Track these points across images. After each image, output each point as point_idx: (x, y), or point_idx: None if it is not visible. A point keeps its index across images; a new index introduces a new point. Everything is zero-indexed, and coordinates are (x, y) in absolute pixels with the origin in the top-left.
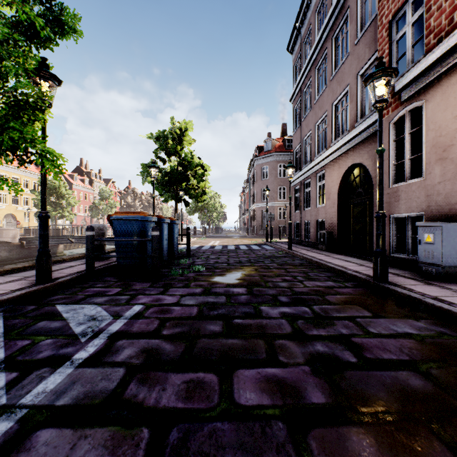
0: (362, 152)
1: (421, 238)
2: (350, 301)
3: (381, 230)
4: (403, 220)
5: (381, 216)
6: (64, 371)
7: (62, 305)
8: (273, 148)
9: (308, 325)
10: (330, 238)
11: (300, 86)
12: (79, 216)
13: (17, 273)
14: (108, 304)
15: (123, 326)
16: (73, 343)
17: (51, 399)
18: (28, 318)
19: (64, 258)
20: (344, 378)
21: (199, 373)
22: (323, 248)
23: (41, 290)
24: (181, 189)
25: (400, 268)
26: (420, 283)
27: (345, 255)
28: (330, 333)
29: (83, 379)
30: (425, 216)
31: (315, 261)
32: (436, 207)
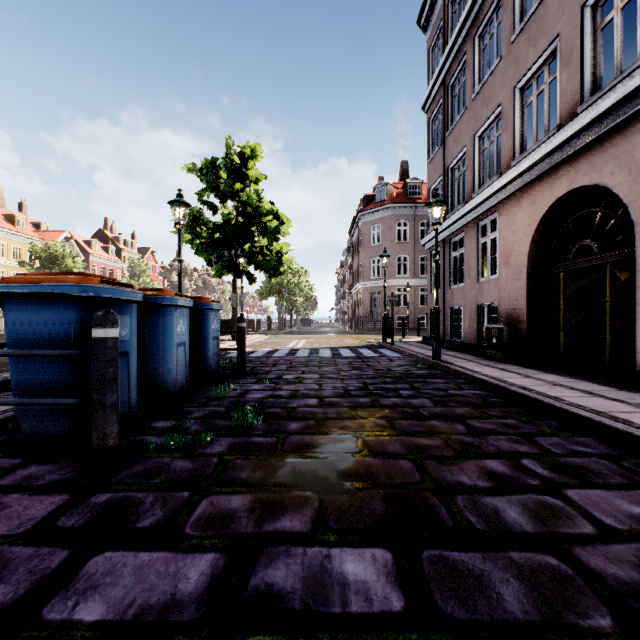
0: (598, 161)
1: None
2: None
3: None
4: None
5: None
6: None
7: None
8: (389, 198)
9: None
10: (513, 337)
11: (443, 77)
12: None
13: None
14: None
15: None
16: None
17: None
18: None
19: None
20: None
21: None
22: (496, 356)
23: None
24: (240, 254)
25: None
26: None
27: (563, 376)
28: None
29: None
30: None
31: (515, 393)
32: None
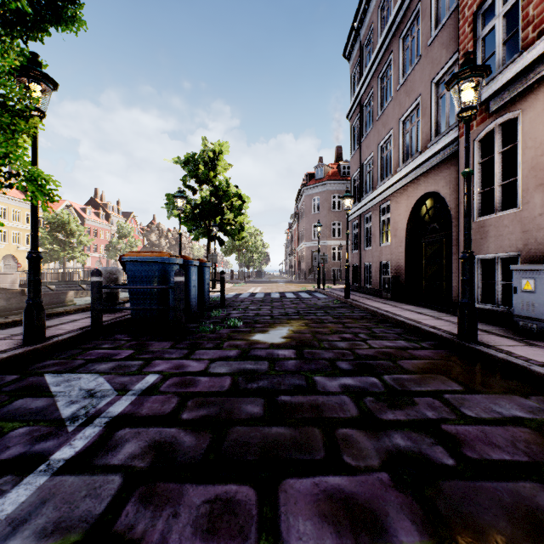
0: (437, 178)
1: (518, 285)
2: (432, 369)
3: (469, 276)
4: (489, 262)
5: (469, 256)
6: (34, 482)
7: (53, 375)
8: (326, 176)
9: (379, 404)
10: (397, 284)
11: (360, 99)
12: (93, 257)
13: (4, 329)
14: (114, 373)
15: (129, 406)
16: (56, 433)
17: (3, 534)
18: (4, 393)
19: (67, 310)
20: (441, 493)
21: (229, 484)
22: (387, 296)
23: (28, 354)
24: (214, 224)
25: (488, 323)
26: (519, 344)
27: (417, 306)
28: (411, 417)
29: (59, 496)
30: (521, 257)
31: (380, 313)
32: (536, 245)
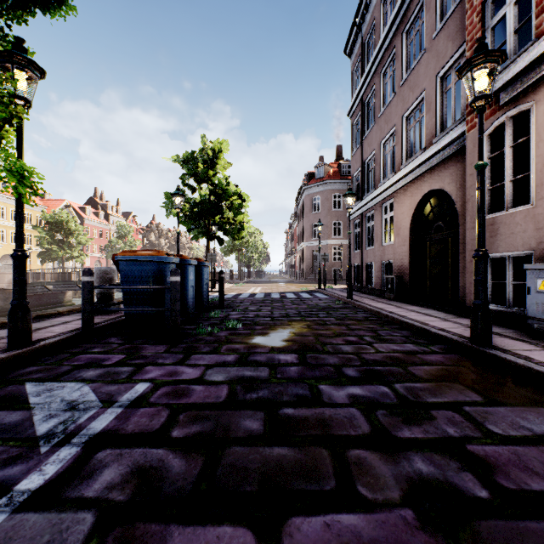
0: (443, 175)
1: (532, 285)
2: (446, 376)
3: (483, 275)
4: (498, 261)
5: (483, 255)
6: None
7: (34, 383)
8: (326, 175)
9: (393, 419)
10: (401, 284)
11: (361, 96)
12: (93, 256)
13: None
14: (101, 381)
15: (114, 421)
16: (26, 455)
17: None
18: None
19: (60, 311)
20: (479, 538)
21: (223, 525)
22: (390, 296)
23: (12, 359)
24: (213, 224)
25: (499, 325)
26: (536, 348)
27: (422, 307)
28: (430, 434)
29: (16, 542)
30: (534, 256)
31: (384, 315)
32: None
